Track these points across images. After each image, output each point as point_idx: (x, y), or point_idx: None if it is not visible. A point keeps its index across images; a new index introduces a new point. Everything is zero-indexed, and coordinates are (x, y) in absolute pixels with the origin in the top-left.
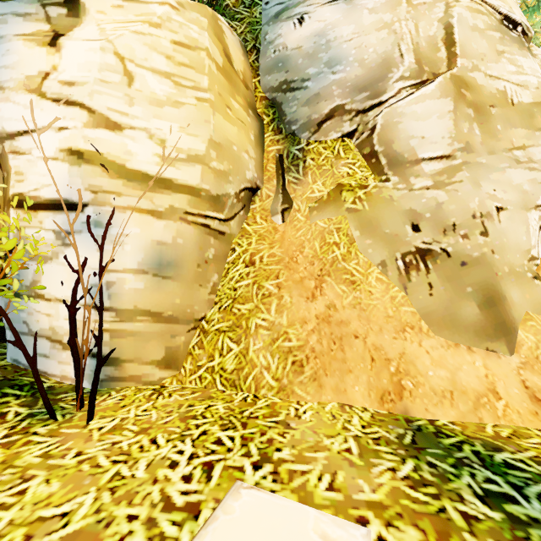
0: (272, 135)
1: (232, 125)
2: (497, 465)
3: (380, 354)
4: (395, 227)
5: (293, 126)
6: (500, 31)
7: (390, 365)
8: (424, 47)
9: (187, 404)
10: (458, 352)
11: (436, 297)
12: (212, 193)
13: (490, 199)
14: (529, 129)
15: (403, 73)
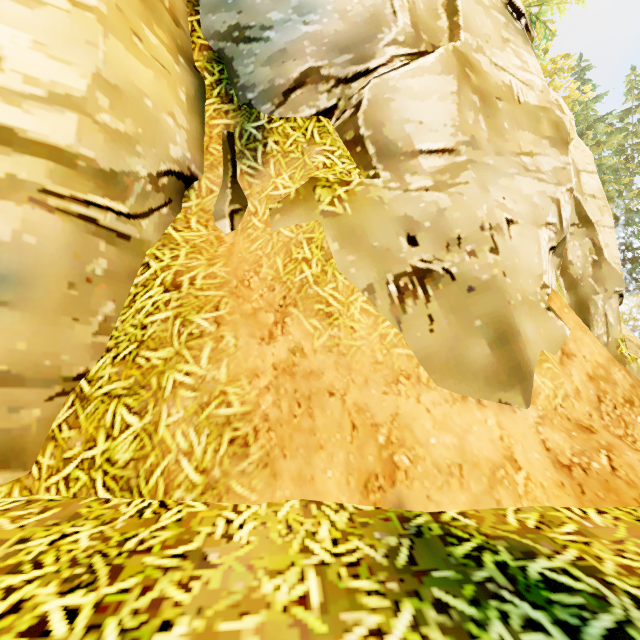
0: (218, 103)
1: (144, 65)
2: (535, 586)
3: (365, 418)
4: (386, 239)
5: (249, 93)
6: (505, 16)
7: (378, 433)
8: (422, 10)
9: (16, 538)
10: (466, 408)
11: (438, 334)
12: (101, 166)
13: (500, 208)
14: (536, 135)
15: (397, 36)
